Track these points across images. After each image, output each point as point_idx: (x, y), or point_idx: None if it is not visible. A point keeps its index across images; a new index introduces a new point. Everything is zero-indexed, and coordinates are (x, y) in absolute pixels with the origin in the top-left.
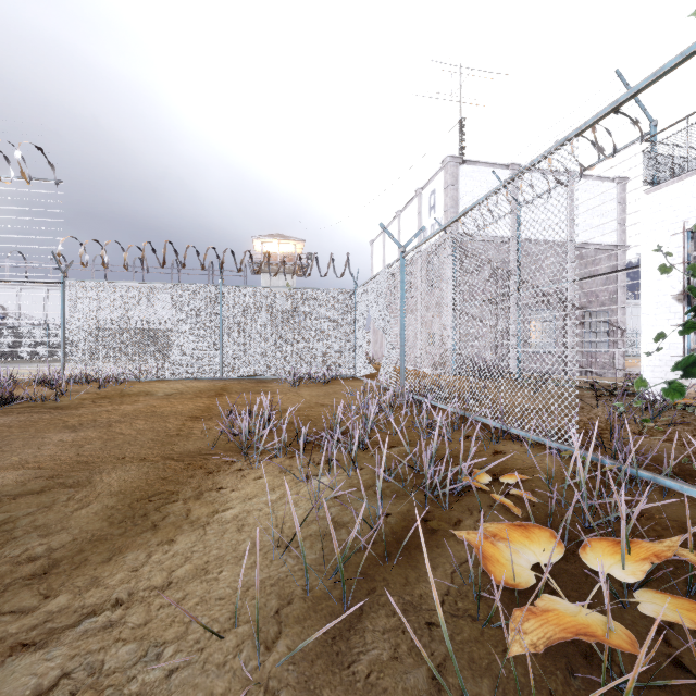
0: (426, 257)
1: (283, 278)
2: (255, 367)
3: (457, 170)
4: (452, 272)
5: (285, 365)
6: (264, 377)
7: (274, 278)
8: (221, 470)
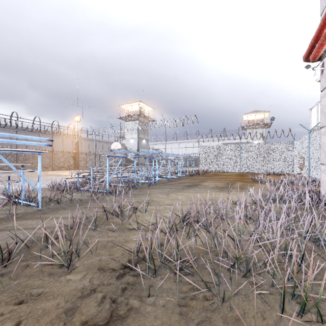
0: None
1: (257, 131)
2: (251, 169)
3: None
4: None
5: (263, 169)
6: (255, 173)
7: (253, 131)
8: (255, 184)
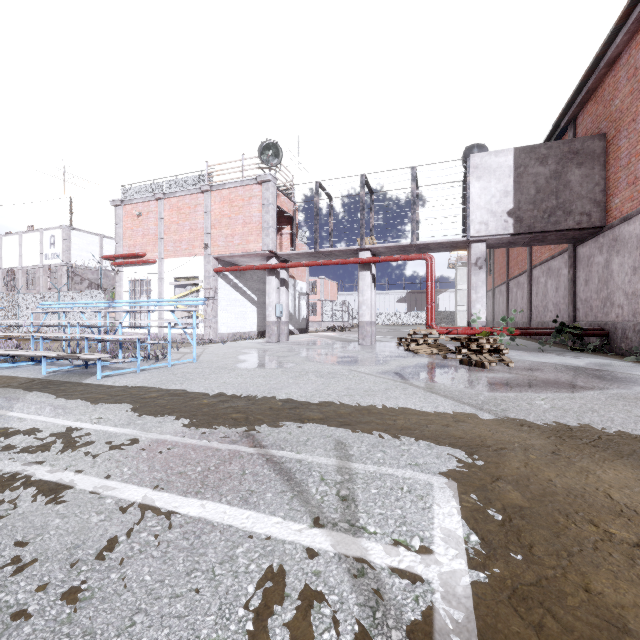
0: (48, 269)
1: None
2: None
3: (70, 232)
4: (68, 283)
5: None
6: None
7: None
8: None
